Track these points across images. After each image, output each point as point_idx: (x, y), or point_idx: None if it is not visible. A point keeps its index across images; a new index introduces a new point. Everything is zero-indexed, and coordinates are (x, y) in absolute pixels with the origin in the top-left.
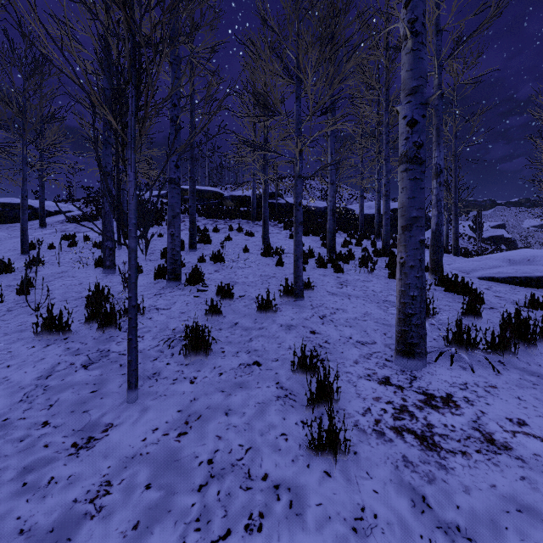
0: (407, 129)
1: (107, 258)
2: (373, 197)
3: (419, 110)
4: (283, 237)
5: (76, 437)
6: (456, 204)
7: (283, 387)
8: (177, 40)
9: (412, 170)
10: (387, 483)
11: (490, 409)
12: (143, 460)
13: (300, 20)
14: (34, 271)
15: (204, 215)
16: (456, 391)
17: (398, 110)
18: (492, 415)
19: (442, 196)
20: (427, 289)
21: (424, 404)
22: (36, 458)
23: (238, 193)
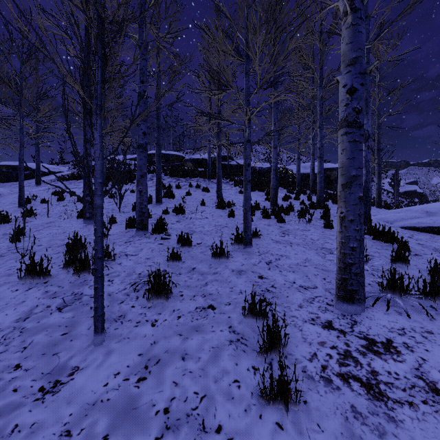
0: (347, 96)
1: (87, 210)
2: (307, 159)
3: (358, 79)
4: (234, 192)
5: (44, 381)
6: (379, 165)
7: (235, 331)
8: (145, 27)
9: (352, 133)
10: (338, 437)
11: (430, 356)
12: (103, 407)
13: (249, 7)
14: (27, 222)
15: (168, 175)
16: (395, 336)
17: (338, 80)
18: (433, 362)
19: (370, 157)
20: None
21: (366, 349)
22: (4, 403)
23: (197, 157)
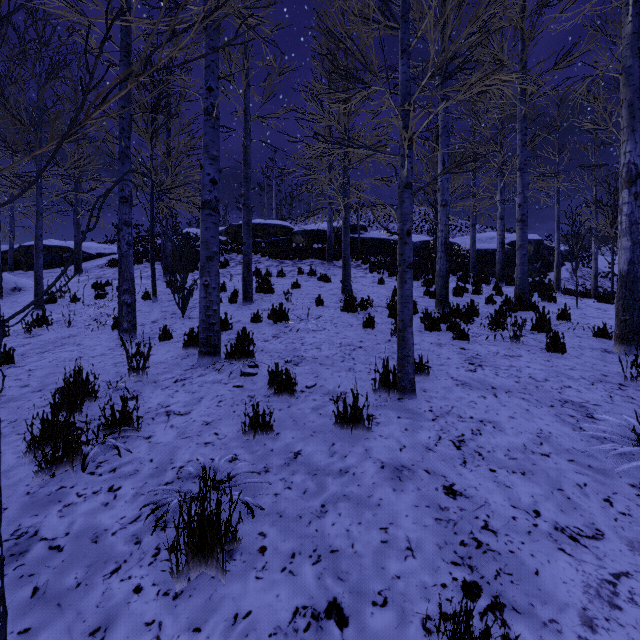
0: None
1: (124, 318)
2: (482, 227)
3: None
4: (370, 282)
5: None
6: None
7: None
8: None
9: None
10: None
11: None
12: None
13: None
14: (33, 336)
15: (267, 255)
16: None
17: None
18: None
19: (639, 216)
20: (632, 377)
21: None
22: None
23: (311, 227)
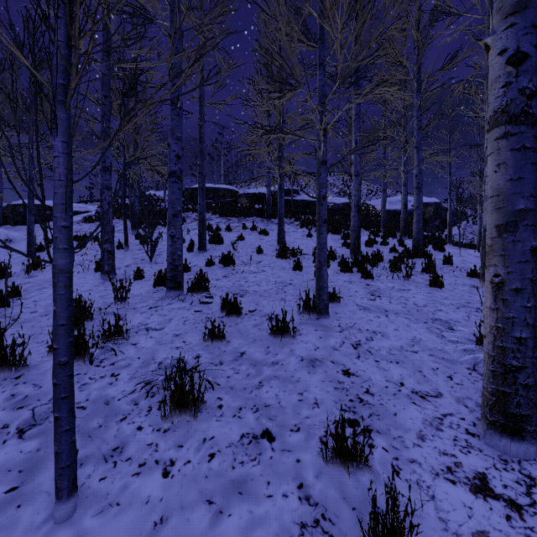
0: (508, 69)
1: (105, 262)
2: (393, 192)
3: (531, 36)
4: (300, 235)
5: None
6: None
7: (310, 497)
8: (178, 10)
9: (518, 134)
10: None
11: None
12: None
13: None
14: (31, 276)
15: (217, 214)
16: None
17: (488, 44)
18: None
19: None
20: None
21: None
22: None
23: (253, 191)
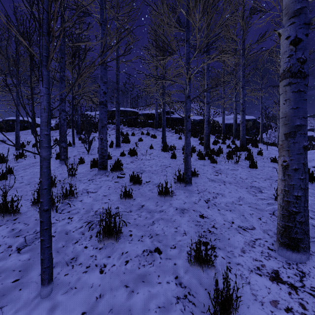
0: (291, 47)
1: (62, 153)
2: (229, 113)
3: (303, 29)
4: (175, 138)
5: None
6: None
7: (182, 283)
8: (105, 8)
9: (296, 83)
10: None
11: None
12: None
13: None
14: (18, 162)
15: (126, 125)
16: None
17: (280, 33)
18: None
19: None
20: None
21: None
22: None
23: (147, 112)
